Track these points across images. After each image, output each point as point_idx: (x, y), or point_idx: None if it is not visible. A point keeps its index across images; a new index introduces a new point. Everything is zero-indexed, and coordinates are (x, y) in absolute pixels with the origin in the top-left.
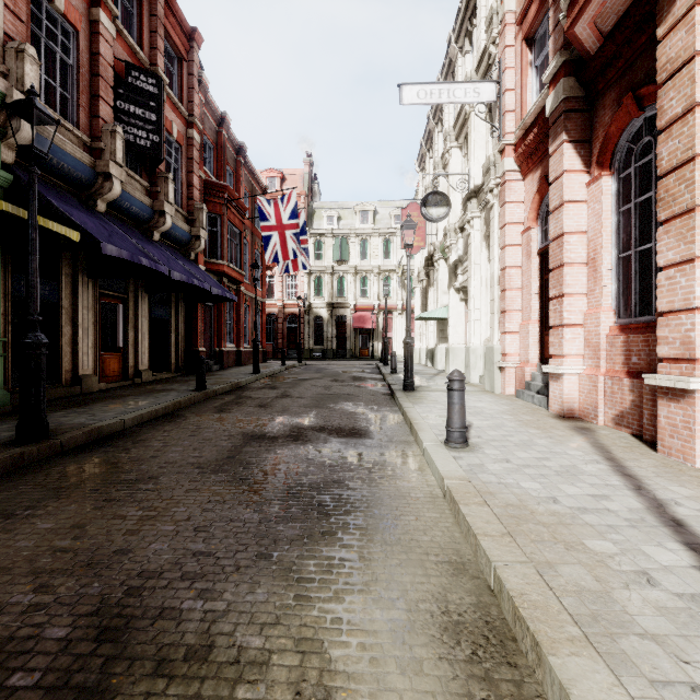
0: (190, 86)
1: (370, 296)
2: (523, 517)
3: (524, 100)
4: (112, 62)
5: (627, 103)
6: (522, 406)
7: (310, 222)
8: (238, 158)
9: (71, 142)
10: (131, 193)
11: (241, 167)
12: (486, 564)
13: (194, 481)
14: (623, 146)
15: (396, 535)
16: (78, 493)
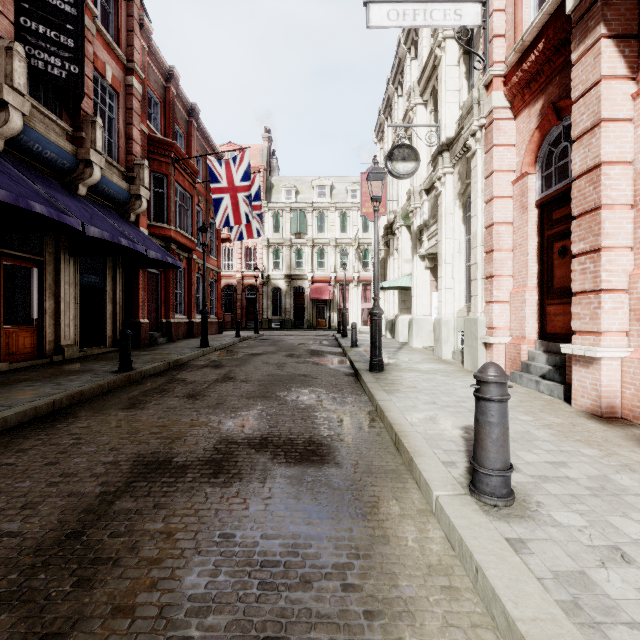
0: (130, 29)
1: (327, 269)
2: None
3: (519, 17)
4: None
5: None
6: (528, 396)
7: (268, 196)
8: (190, 119)
9: None
10: (44, 133)
11: (193, 130)
12: None
13: None
14: None
15: None
16: None
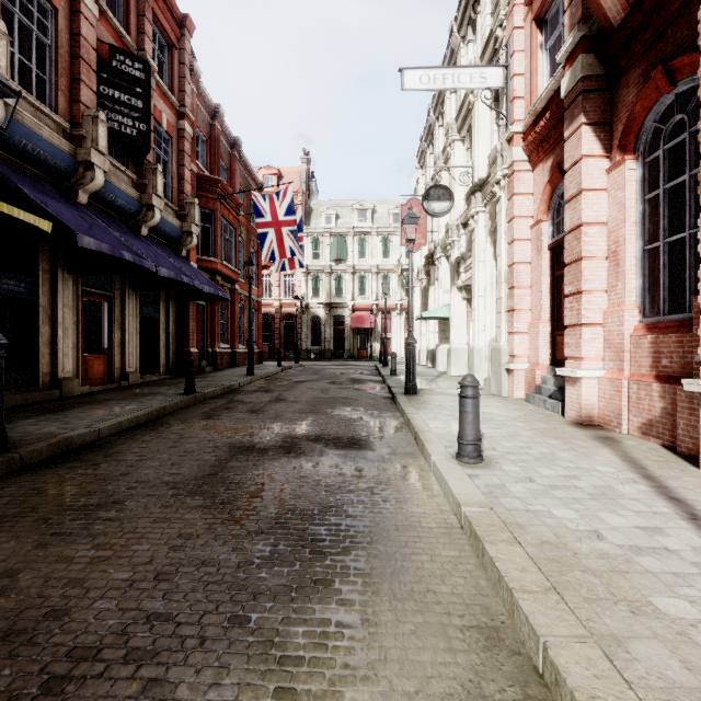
0: (182, 76)
1: (368, 296)
2: (565, 561)
3: (534, 84)
4: (94, 44)
5: (656, 78)
6: (534, 411)
7: (307, 221)
8: (233, 152)
9: (49, 128)
10: (116, 184)
11: (235, 162)
12: (529, 636)
13: (165, 507)
14: (650, 126)
15: (407, 584)
16: (23, 524)
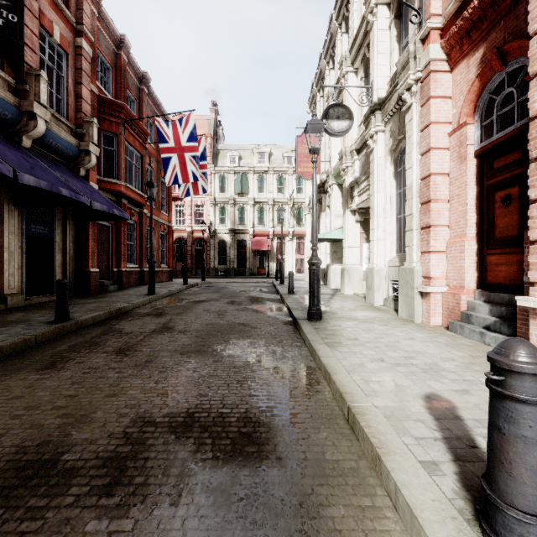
0: None
1: (266, 224)
2: None
3: None
4: None
5: None
6: (476, 349)
7: (215, 161)
8: (142, 86)
9: None
10: None
11: (144, 96)
12: None
13: None
14: None
15: None
16: None
